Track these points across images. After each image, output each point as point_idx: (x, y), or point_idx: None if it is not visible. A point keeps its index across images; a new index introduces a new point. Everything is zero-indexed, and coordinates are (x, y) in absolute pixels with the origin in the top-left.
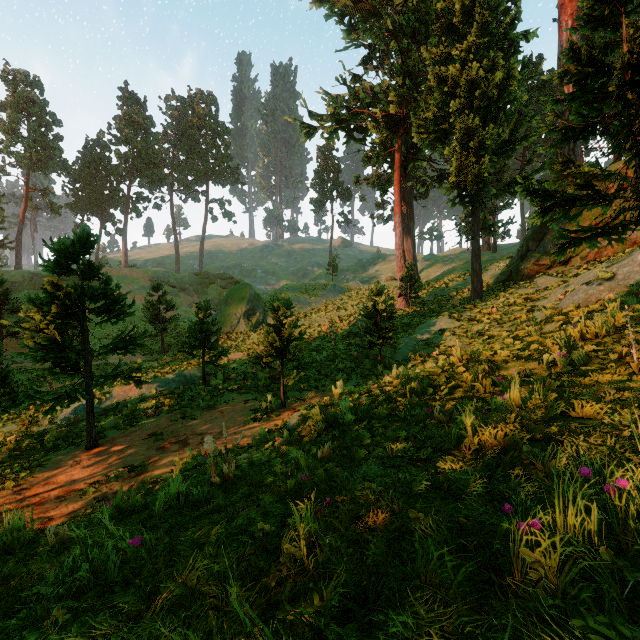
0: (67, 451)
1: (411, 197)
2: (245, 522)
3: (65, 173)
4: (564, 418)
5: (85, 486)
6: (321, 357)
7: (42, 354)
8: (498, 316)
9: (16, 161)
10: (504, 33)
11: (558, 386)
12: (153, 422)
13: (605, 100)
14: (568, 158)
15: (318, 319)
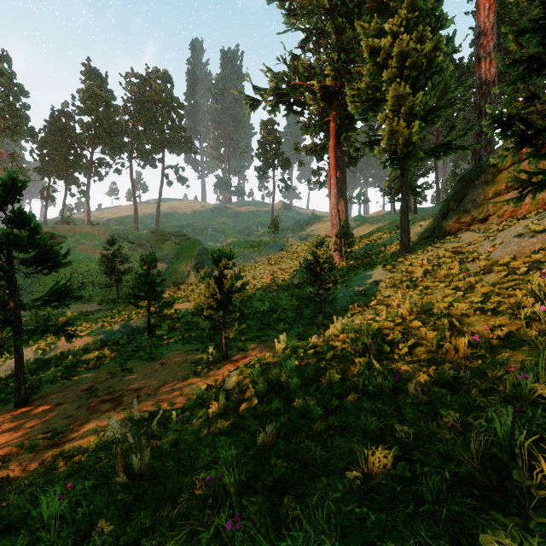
0: None
1: (344, 163)
2: None
3: (32, 139)
4: None
5: None
6: (263, 307)
7: None
8: (430, 268)
9: None
10: (432, 9)
11: None
12: (92, 375)
13: None
14: (533, 92)
15: (261, 271)
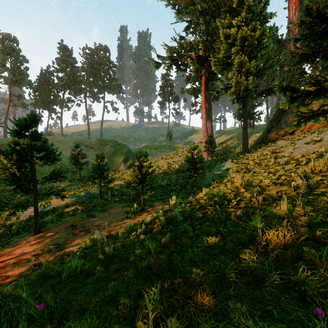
0: (23, 235)
1: (210, 99)
2: (114, 292)
3: (30, 87)
4: (322, 224)
5: (30, 256)
6: (163, 183)
7: (7, 182)
8: (258, 161)
9: (4, 80)
10: (260, 11)
11: (306, 201)
12: (72, 219)
13: (324, 38)
14: (303, 71)
15: (162, 163)
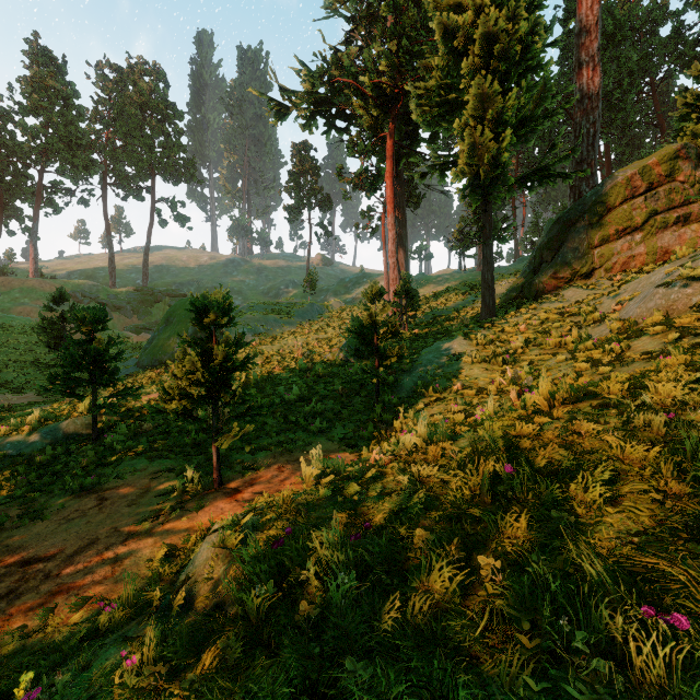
0: None
1: (403, 200)
2: None
3: None
4: None
5: None
6: (290, 394)
7: None
8: (531, 335)
9: None
10: None
11: None
12: None
13: None
14: None
15: (290, 343)
